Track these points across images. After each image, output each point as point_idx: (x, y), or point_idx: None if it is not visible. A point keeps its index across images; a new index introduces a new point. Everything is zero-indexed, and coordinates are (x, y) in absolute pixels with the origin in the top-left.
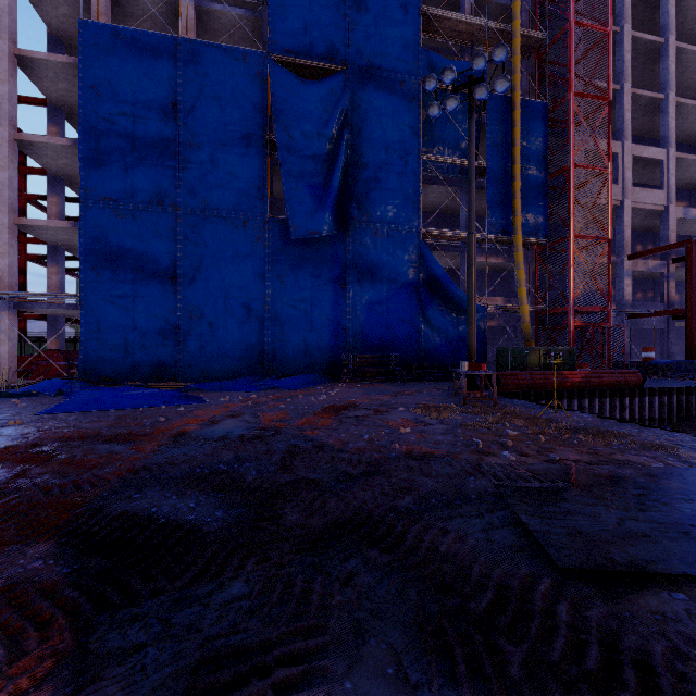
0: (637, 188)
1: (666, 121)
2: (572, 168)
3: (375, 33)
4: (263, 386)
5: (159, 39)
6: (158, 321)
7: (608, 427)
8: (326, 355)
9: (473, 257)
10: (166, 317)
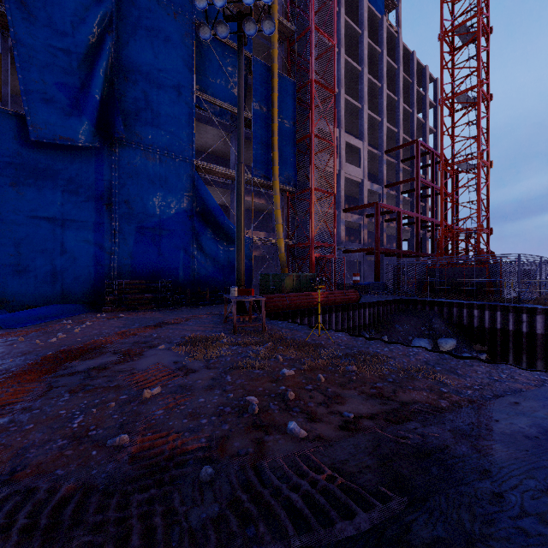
0: (348, 164)
1: (362, 123)
2: (313, 136)
3: None
4: None
5: None
6: None
7: (365, 348)
8: (85, 281)
9: (242, 186)
10: None
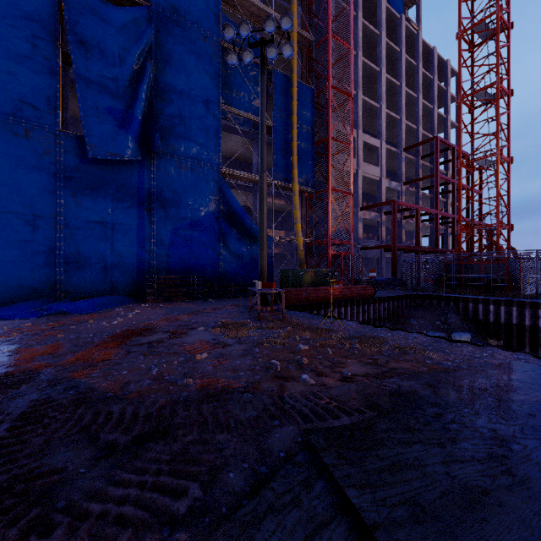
0: (365, 163)
1: (380, 122)
2: (330, 139)
3: None
4: (45, 312)
5: None
6: None
7: (371, 333)
8: (130, 276)
9: (265, 192)
10: None
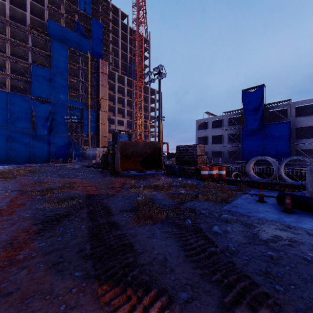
0: (119, 126)
1: (125, 113)
2: (100, 124)
3: (58, 94)
4: (34, 163)
5: (3, 92)
6: (3, 151)
7: None
8: (46, 158)
9: (73, 143)
10: (5, 150)
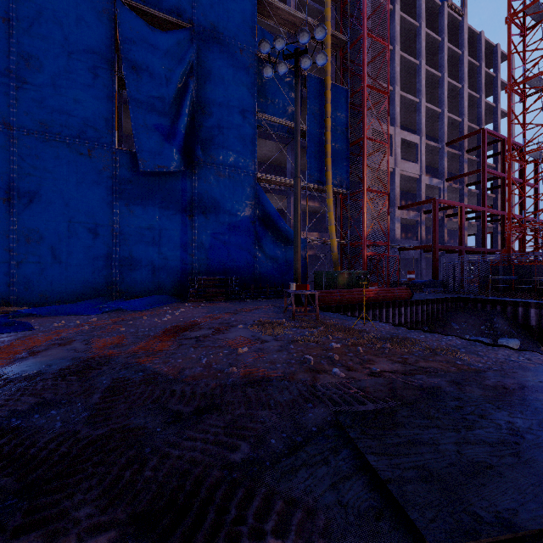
0: (403, 161)
1: (419, 117)
2: (365, 139)
3: (219, 2)
4: (107, 309)
5: None
6: None
7: (403, 335)
8: (174, 277)
9: (299, 197)
10: None
